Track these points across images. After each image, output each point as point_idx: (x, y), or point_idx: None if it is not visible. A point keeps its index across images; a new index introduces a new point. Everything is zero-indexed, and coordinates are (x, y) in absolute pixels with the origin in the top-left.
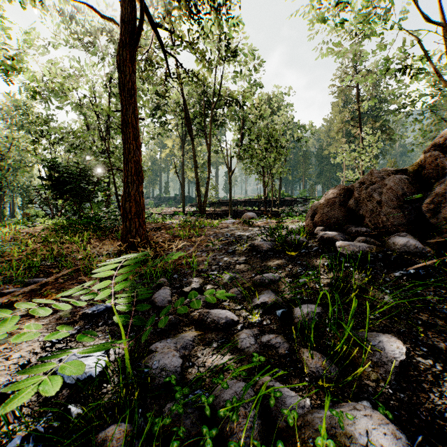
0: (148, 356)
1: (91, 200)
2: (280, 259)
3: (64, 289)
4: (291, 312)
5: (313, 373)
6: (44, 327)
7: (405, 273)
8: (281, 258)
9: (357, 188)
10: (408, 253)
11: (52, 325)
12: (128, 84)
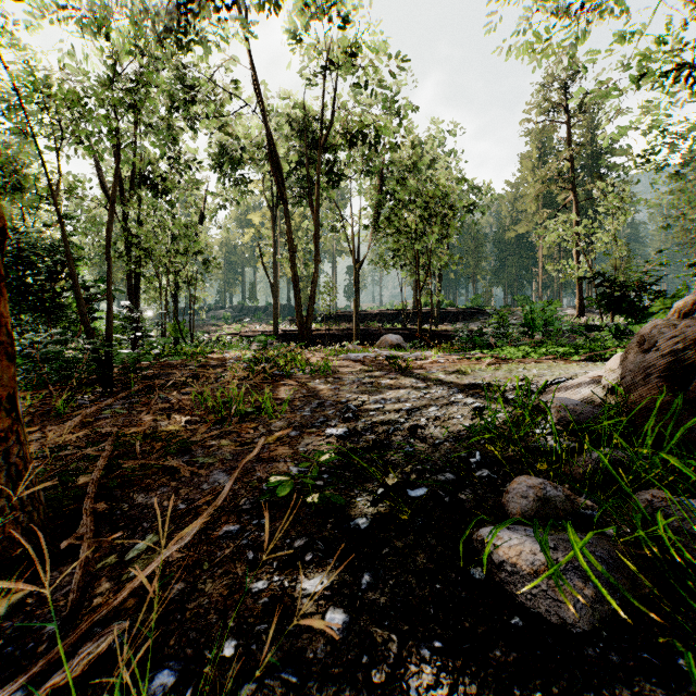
0: None
1: (49, 313)
2: None
3: None
4: None
5: None
6: None
7: None
8: None
9: None
10: None
11: None
12: None
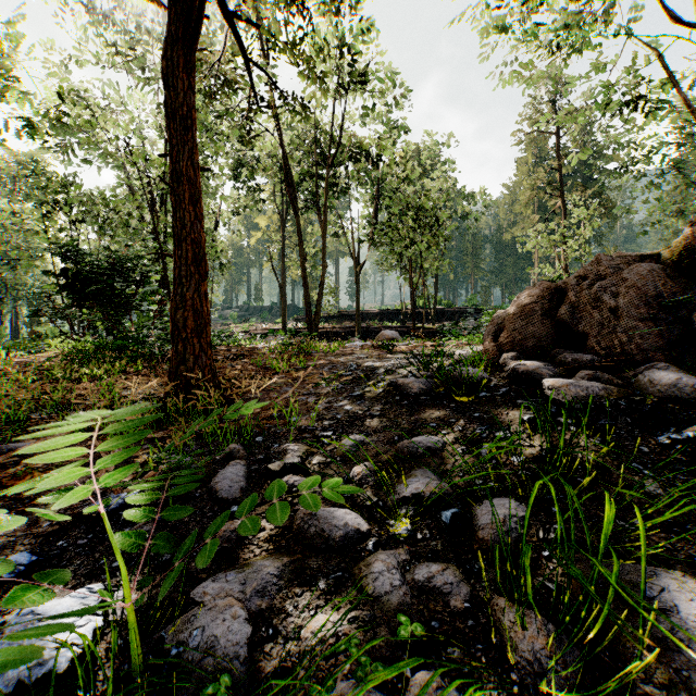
0: (184, 615)
1: (131, 310)
2: (442, 409)
3: (60, 463)
4: (469, 514)
5: (527, 663)
6: (0, 543)
7: (677, 438)
8: (445, 406)
9: (574, 287)
10: (674, 399)
11: (18, 537)
12: (182, 108)
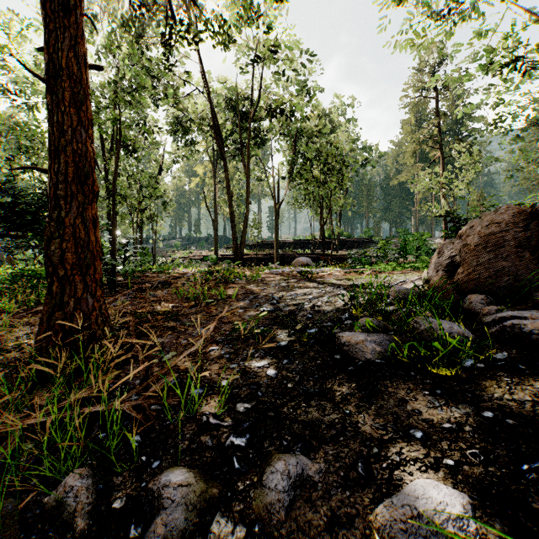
0: None
1: None
2: (416, 390)
3: None
4: None
5: None
6: None
7: None
8: (417, 384)
9: None
10: None
11: None
12: None
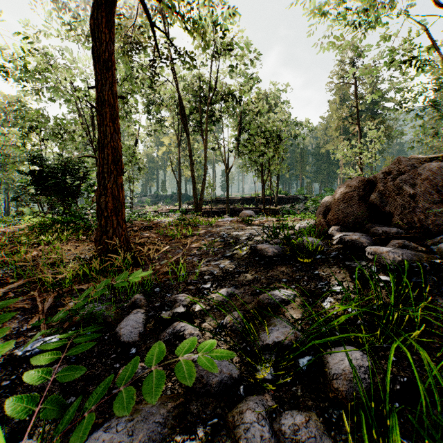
0: None
1: (77, 197)
2: (290, 267)
3: (8, 309)
4: (321, 360)
5: None
6: None
7: None
8: (292, 265)
9: (382, 180)
10: None
11: None
12: (104, 54)
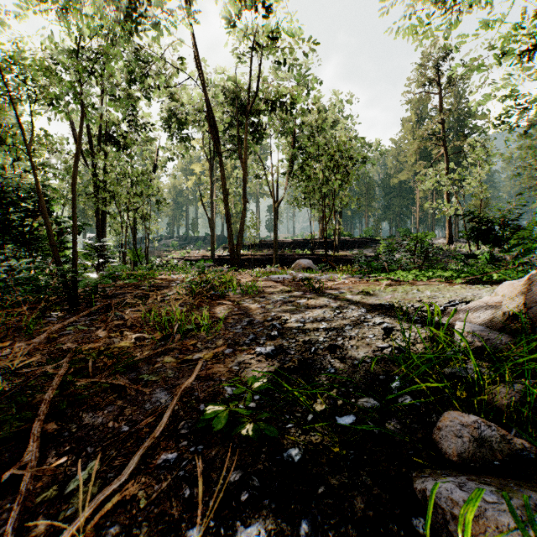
0: None
1: (28, 243)
2: None
3: None
4: None
5: None
6: None
7: None
8: None
9: None
10: None
11: None
12: None
